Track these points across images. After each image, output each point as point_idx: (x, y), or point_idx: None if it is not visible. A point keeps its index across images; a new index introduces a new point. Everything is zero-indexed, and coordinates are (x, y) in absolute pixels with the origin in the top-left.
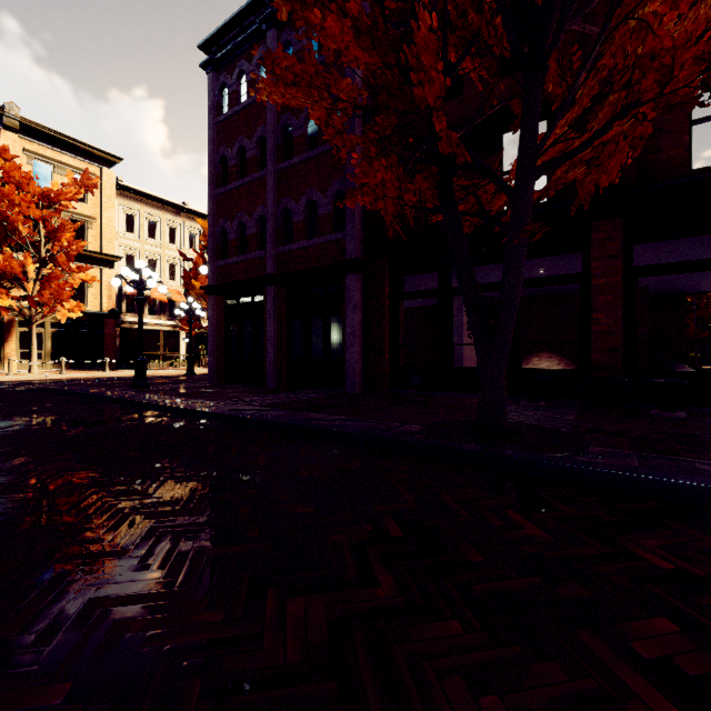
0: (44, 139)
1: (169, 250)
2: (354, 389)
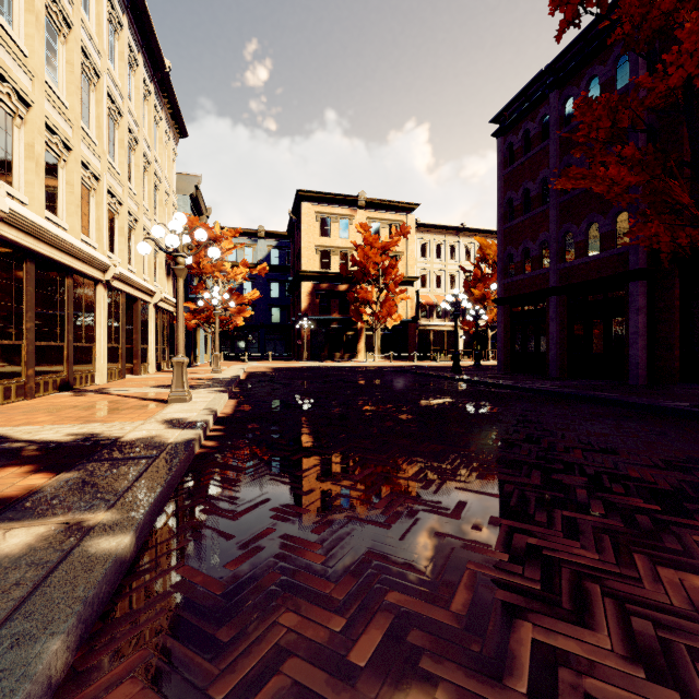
0: (376, 207)
1: (450, 265)
2: (637, 381)
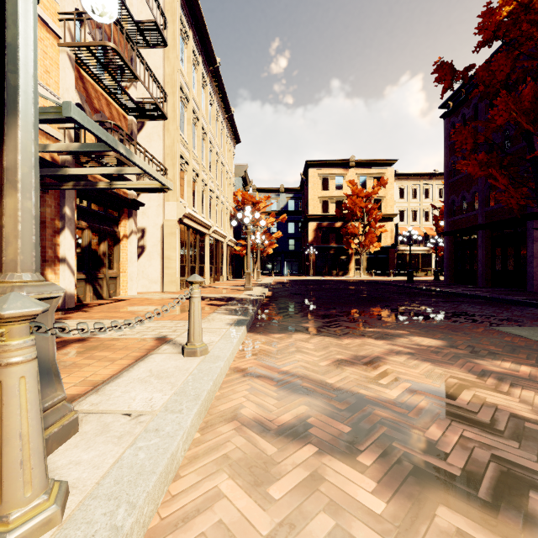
0: (363, 165)
1: (424, 203)
2: (532, 288)
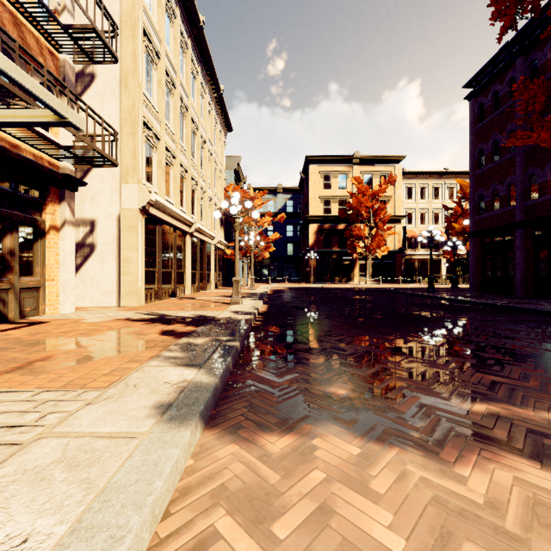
0: (368, 162)
1: (434, 204)
2: None
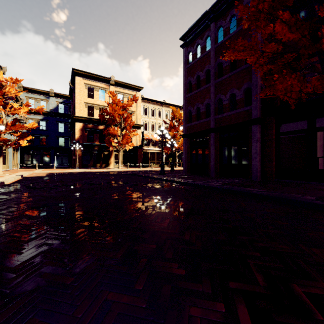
0: (121, 86)
1: (158, 120)
2: (257, 178)
